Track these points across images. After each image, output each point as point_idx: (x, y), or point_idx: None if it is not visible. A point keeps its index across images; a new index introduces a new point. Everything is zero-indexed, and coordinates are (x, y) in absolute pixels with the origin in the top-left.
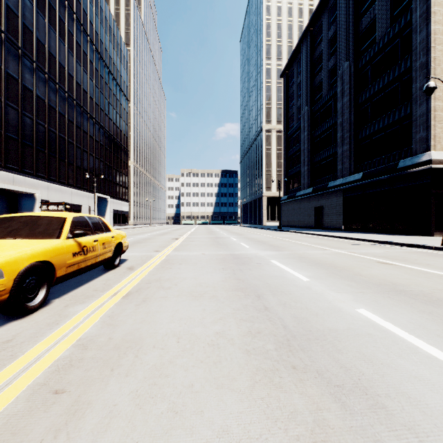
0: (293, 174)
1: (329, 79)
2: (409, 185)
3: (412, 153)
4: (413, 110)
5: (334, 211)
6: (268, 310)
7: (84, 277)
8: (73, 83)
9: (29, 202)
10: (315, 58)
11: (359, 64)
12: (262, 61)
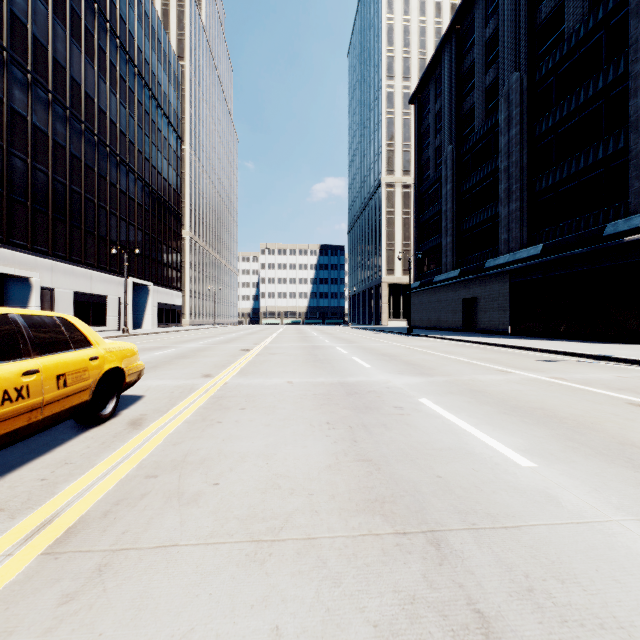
0: (429, 248)
1: (487, 101)
2: (624, 263)
3: (629, 211)
4: (630, 142)
5: (495, 305)
6: (495, 639)
7: (16, 452)
8: (94, 109)
9: (21, 291)
10: (464, 71)
11: (536, 74)
12: (381, 81)
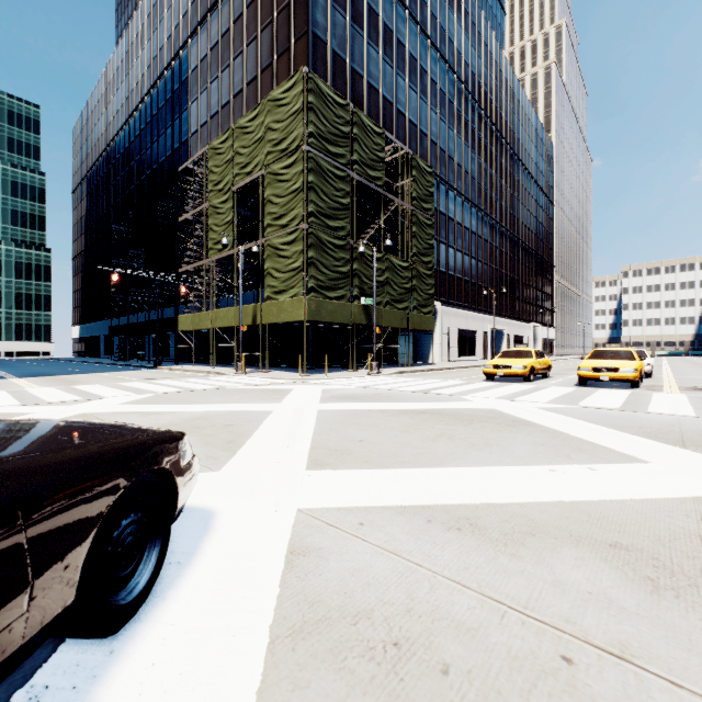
0: None
1: None
2: None
3: None
4: None
5: None
6: None
7: None
8: (518, 225)
9: (498, 336)
10: None
11: None
12: None
